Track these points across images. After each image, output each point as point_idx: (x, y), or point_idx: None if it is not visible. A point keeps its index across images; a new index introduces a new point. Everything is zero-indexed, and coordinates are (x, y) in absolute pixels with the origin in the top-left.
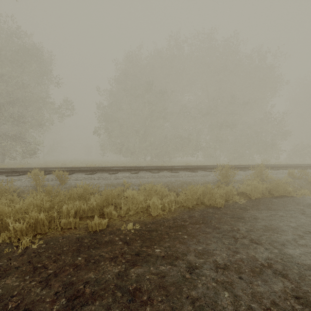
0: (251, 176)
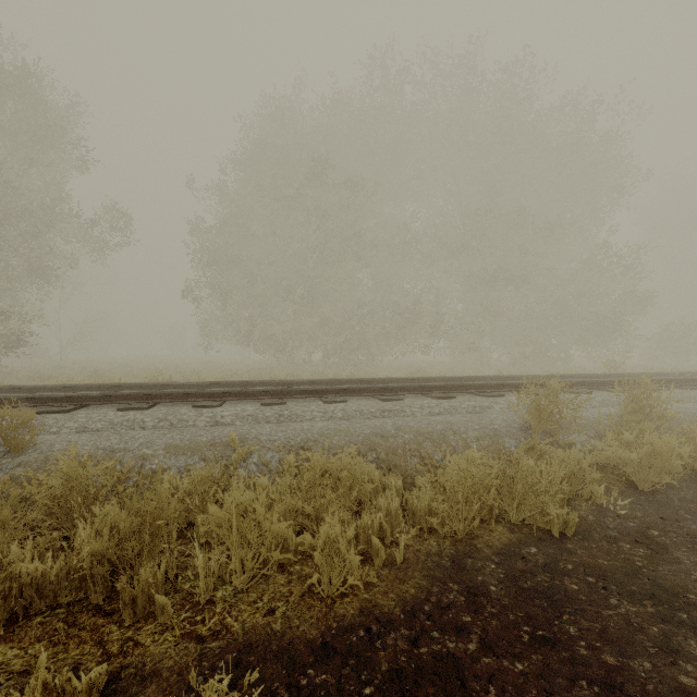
0: (606, 409)
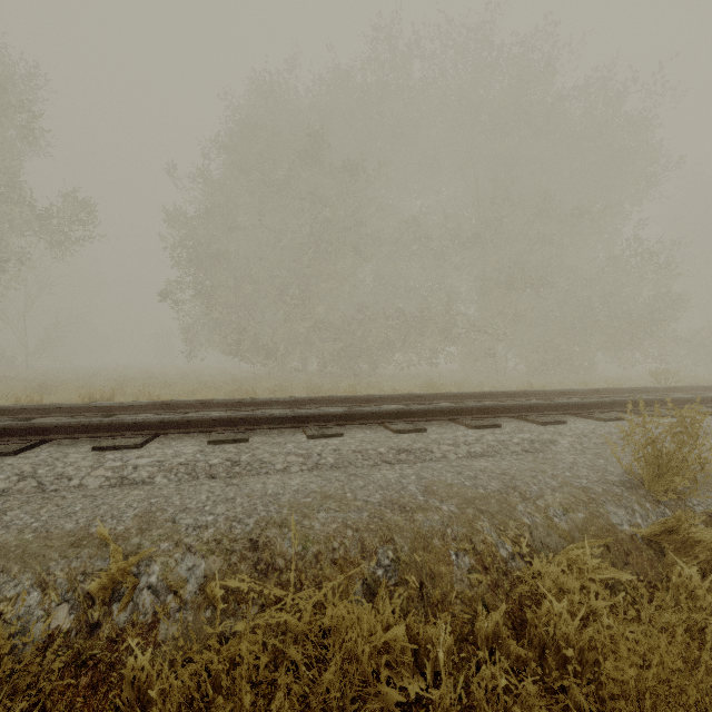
0: None
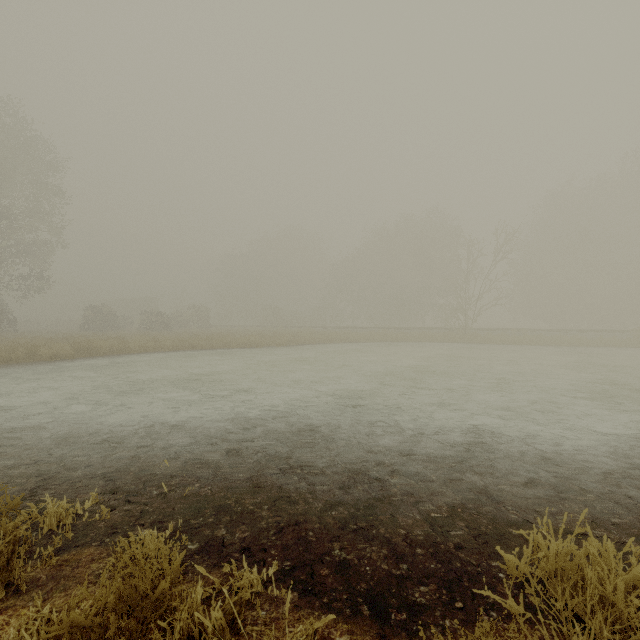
0: None
